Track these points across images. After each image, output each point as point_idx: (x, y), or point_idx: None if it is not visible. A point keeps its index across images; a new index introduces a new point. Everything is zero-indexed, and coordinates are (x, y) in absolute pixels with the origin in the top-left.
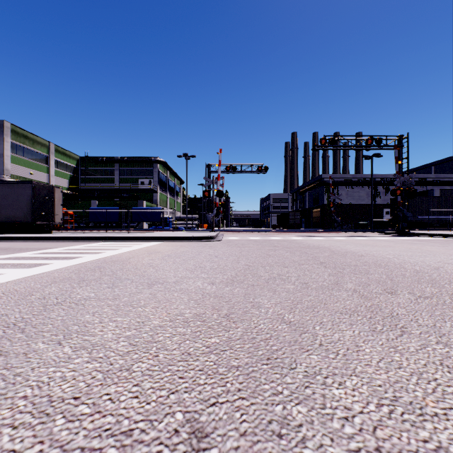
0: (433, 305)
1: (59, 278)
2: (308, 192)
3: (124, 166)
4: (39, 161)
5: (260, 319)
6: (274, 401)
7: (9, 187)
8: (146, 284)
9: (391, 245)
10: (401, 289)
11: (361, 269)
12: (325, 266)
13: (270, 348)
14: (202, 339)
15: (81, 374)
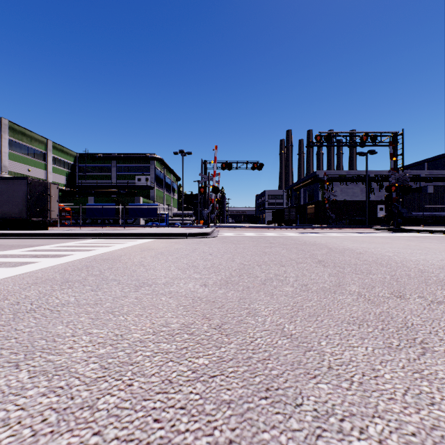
0: None
1: (42, 279)
2: (303, 189)
3: (121, 163)
4: (37, 157)
5: (256, 331)
6: None
7: (5, 183)
8: (133, 286)
9: (388, 241)
10: (410, 292)
11: (362, 268)
12: (324, 265)
13: (269, 373)
14: (188, 359)
15: (30, 414)
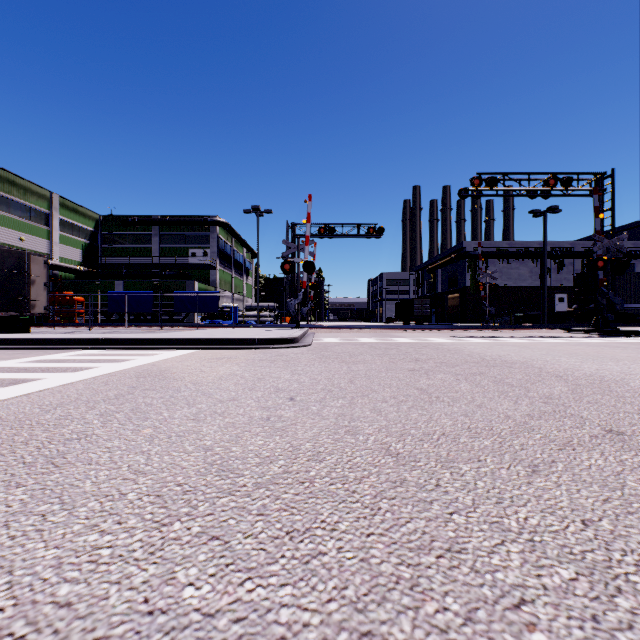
0: None
1: None
2: (442, 270)
3: (166, 230)
4: (35, 220)
5: None
6: None
7: None
8: None
9: None
10: None
11: None
12: None
13: None
14: None
15: None
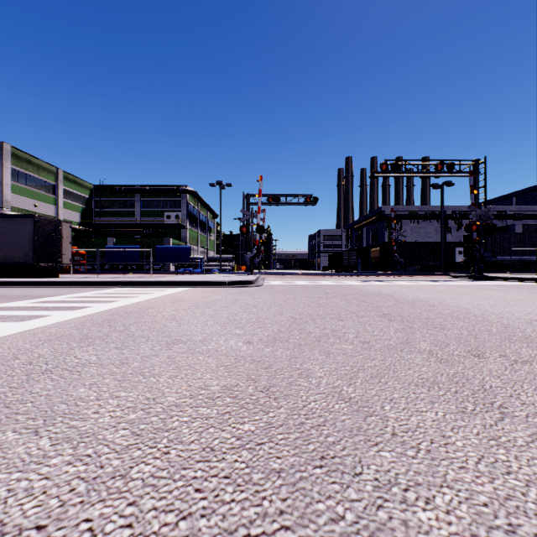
0: (535, 373)
1: (56, 335)
2: (366, 228)
3: (146, 197)
4: (46, 190)
5: (310, 394)
6: (332, 534)
7: (7, 221)
8: (164, 344)
9: (468, 291)
10: (490, 351)
11: (435, 323)
12: (389, 319)
13: (324, 440)
14: (232, 425)
15: (56, 483)
